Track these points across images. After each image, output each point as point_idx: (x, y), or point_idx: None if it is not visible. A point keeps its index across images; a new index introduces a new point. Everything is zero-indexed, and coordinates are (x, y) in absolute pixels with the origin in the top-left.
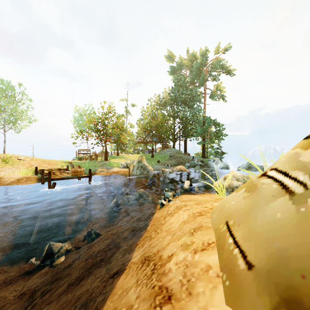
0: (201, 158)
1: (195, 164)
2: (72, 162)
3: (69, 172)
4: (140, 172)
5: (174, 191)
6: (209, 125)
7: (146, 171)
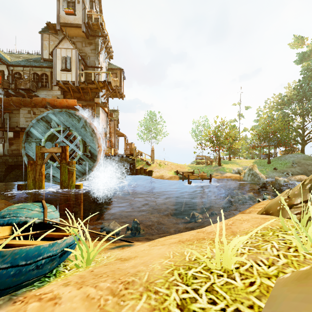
0: None
1: None
2: (194, 166)
3: (196, 175)
4: (250, 179)
5: None
6: None
7: (256, 178)
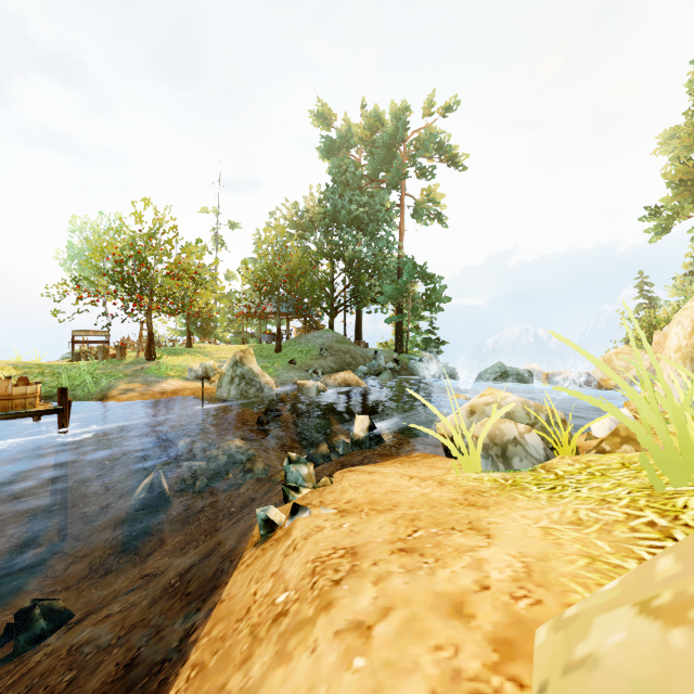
0: (393, 354)
1: (382, 368)
2: (44, 366)
3: None
4: (238, 392)
5: (326, 445)
6: (412, 277)
7: (254, 389)
